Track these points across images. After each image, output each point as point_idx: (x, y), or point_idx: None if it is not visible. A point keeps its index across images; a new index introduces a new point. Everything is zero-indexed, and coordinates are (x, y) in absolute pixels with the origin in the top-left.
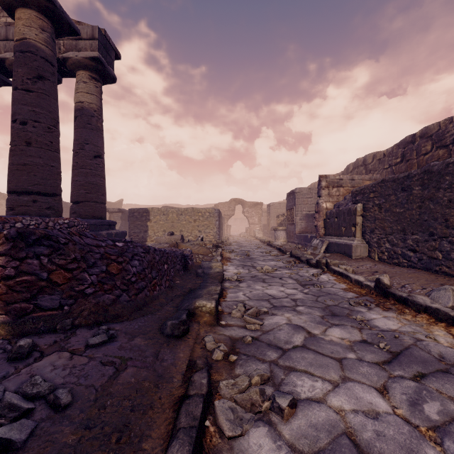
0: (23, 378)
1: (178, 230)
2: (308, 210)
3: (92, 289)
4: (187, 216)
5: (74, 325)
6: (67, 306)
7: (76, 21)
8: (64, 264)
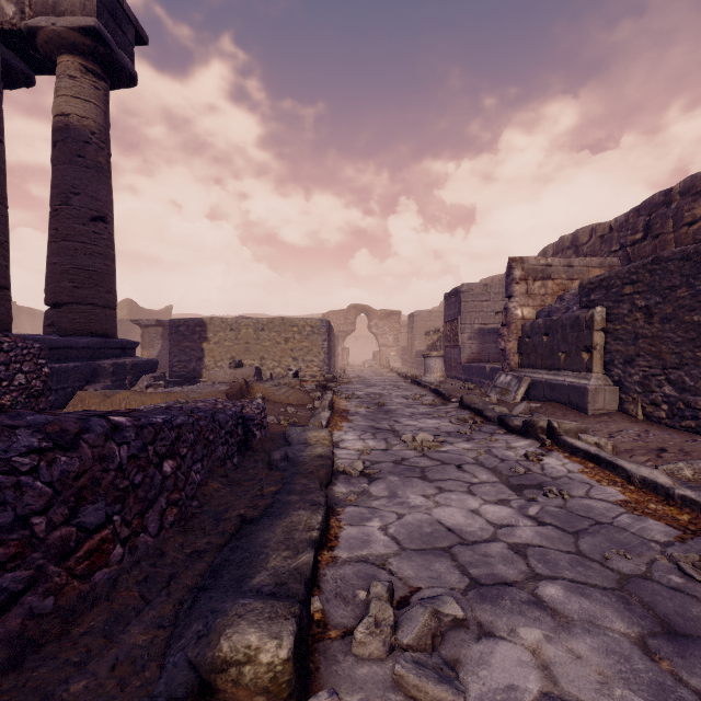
0: None
1: (257, 358)
2: (484, 322)
3: None
4: (273, 332)
5: None
6: None
7: None
8: None
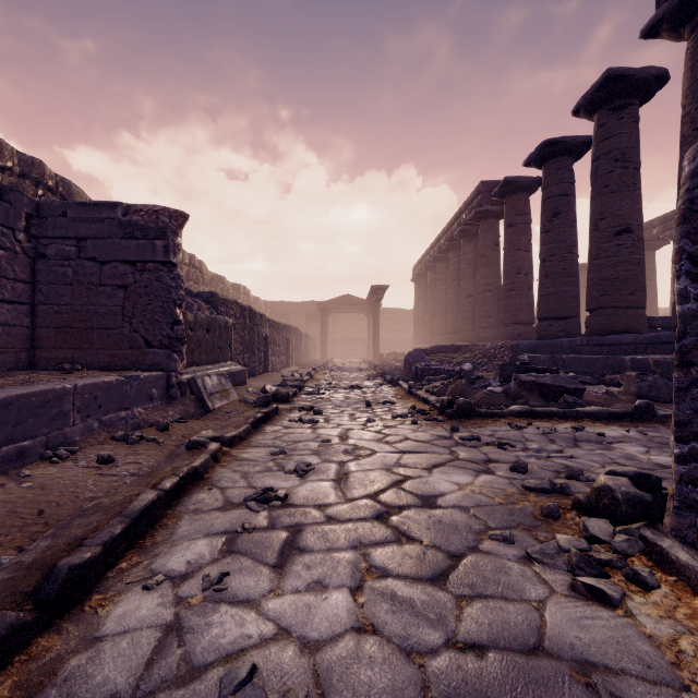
0: None
1: None
2: None
3: None
4: None
5: None
6: None
7: None
8: None
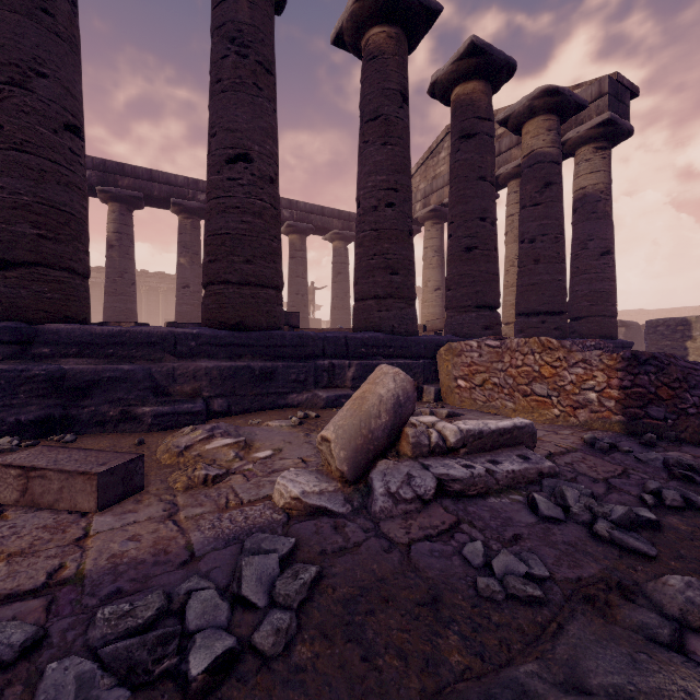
0: (664, 457)
1: None
2: None
3: (694, 409)
4: None
5: (676, 439)
6: (670, 420)
7: (573, 87)
8: (667, 382)
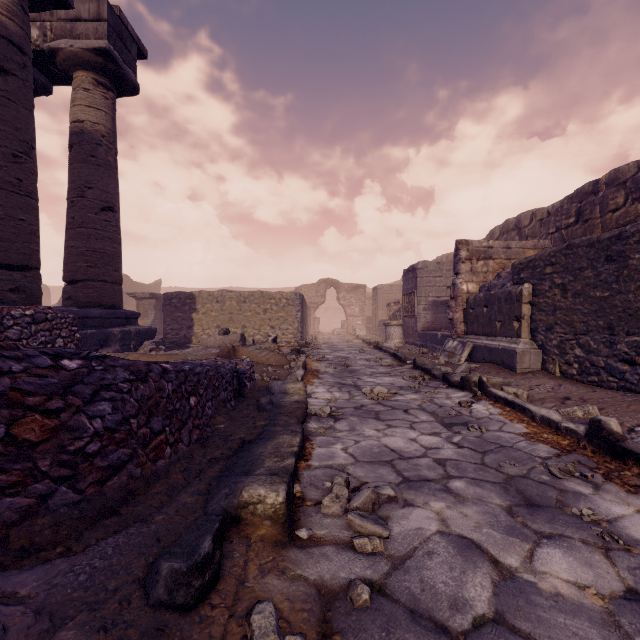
0: None
1: (239, 326)
2: (437, 295)
3: None
4: (253, 303)
5: None
6: None
7: None
8: None
